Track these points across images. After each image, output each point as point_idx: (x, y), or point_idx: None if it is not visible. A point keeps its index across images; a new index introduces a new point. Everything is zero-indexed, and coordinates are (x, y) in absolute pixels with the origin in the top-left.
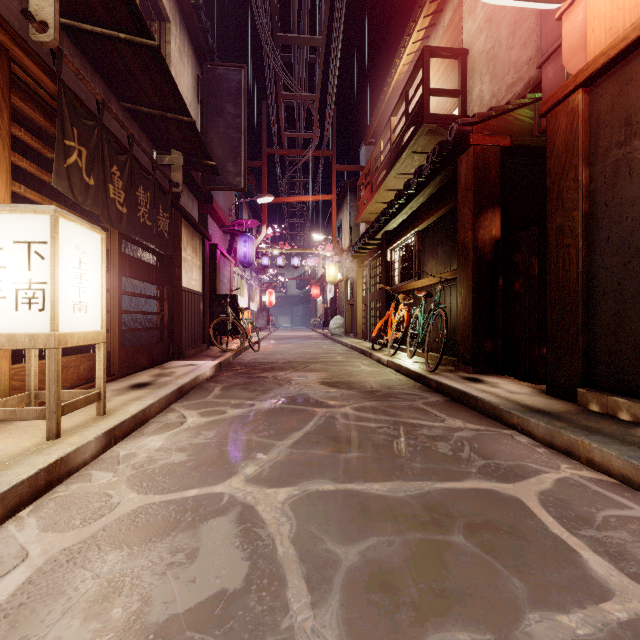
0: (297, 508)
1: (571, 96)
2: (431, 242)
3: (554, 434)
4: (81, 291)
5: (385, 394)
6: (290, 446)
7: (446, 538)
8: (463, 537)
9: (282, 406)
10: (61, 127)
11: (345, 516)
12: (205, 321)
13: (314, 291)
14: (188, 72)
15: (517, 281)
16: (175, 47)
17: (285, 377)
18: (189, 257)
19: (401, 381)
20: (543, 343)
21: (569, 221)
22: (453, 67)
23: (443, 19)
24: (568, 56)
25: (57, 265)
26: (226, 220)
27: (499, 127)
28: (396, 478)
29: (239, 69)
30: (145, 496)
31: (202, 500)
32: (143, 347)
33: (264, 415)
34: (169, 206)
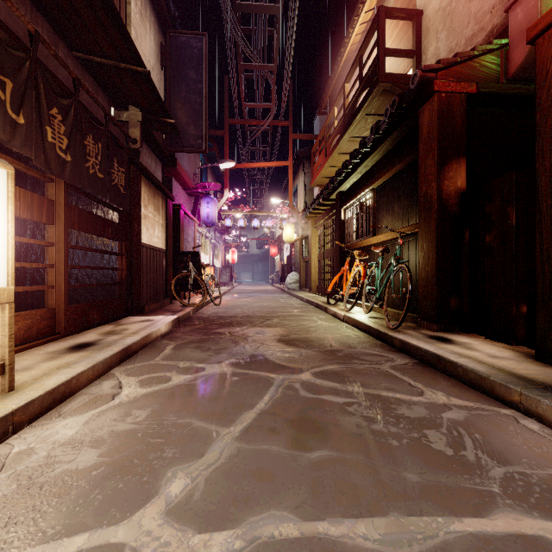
0: None
1: None
2: (387, 199)
3: None
4: None
5: (347, 355)
6: (238, 437)
7: None
8: None
9: (235, 371)
10: None
11: None
12: (168, 277)
13: (272, 250)
14: (150, 37)
15: (488, 233)
16: (136, 9)
17: (242, 333)
18: (150, 215)
19: (361, 338)
20: (523, 300)
21: None
22: (406, 30)
23: None
24: None
25: None
26: (191, 183)
27: (464, 74)
28: (388, 507)
29: (200, 37)
30: None
31: None
32: (96, 303)
33: (213, 384)
34: (126, 161)
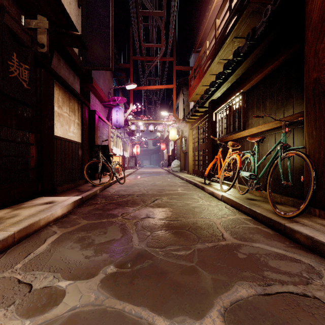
0: None
1: None
2: (257, 98)
3: None
4: None
5: (250, 257)
6: None
7: None
8: None
9: (104, 305)
10: None
11: None
12: (83, 163)
13: (162, 146)
14: None
15: None
16: None
17: (133, 216)
18: (65, 114)
19: (248, 224)
20: None
21: None
22: None
23: None
24: None
25: None
26: (105, 98)
27: None
28: None
29: None
30: None
31: None
32: None
33: None
34: (31, 60)
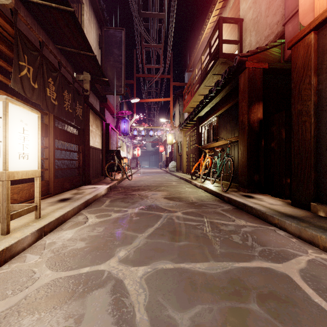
0: (149, 282)
1: (306, 36)
2: (223, 122)
3: (301, 230)
4: (24, 147)
5: (200, 204)
6: (146, 237)
7: (246, 306)
8: (257, 305)
9: (142, 211)
10: (17, 54)
11: (180, 288)
12: (103, 164)
13: (161, 148)
14: (93, 31)
15: (272, 142)
16: (86, 17)
17: (145, 194)
18: (94, 130)
19: (208, 197)
20: (288, 176)
21: (305, 107)
22: (235, 28)
23: (229, 3)
24: (302, 16)
25: (7, 131)
26: (114, 111)
27: (262, 58)
28: (210, 259)
29: (121, 30)
30: (56, 272)
31: (90, 275)
32: (68, 178)
33: (132, 217)
34: (82, 102)
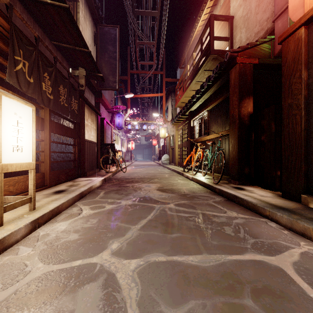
0: (142, 275)
1: (297, 31)
2: (214, 116)
3: (293, 222)
4: (18, 139)
5: (192, 196)
6: (139, 229)
7: (240, 301)
8: (252, 301)
9: (136, 203)
10: (12, 48)
11: (172, 282)
12: (98, 157)
13: (154, 142)
14: (89, 29)
15: (263, 135)
16: (82, 15)
17: (138, 186)
18: (89, 124)
19: (199, 188)
20: (278, 169)
21: (296, 101)
22: (225, 26)
23: (220, 2)
24: (292, 12)
25: (1, 123)
26: (109, 106)
27: (252, 53)
28: (203, 252)
29: (115, 28)
30: (48, 265)
31: (82, 269)
32: (63, 170)
33: (126, 209)
34: (78, 97)
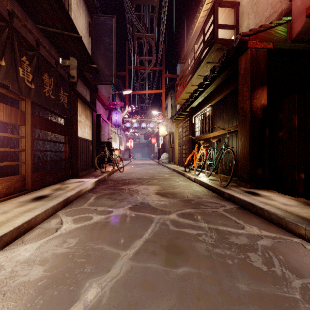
0: None
1: None
2: (219, 111)
3: None
4: None
5: (197, 202)
6: (131, 257)
7: None
8: None
9: (130, 213)
10: None
11: None
12: (93, 156)
13: (153, 140)
14: (83, 18)
15: (280, 131)
16: (74, 1)
17: (135, 189)
18: (83, 120)
19: (204, 192)
20: (302, 171)
21: None
22: (230, 14)
23: None
24: None
25: None
26: (106, 102)
27: (265, 37)
28: None
29: (112, 18)
30: None
31: None
32: (50, 171)
33: (117, 221)
34: (68, 89)
